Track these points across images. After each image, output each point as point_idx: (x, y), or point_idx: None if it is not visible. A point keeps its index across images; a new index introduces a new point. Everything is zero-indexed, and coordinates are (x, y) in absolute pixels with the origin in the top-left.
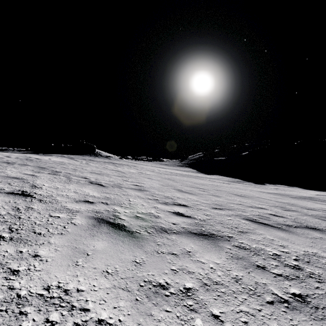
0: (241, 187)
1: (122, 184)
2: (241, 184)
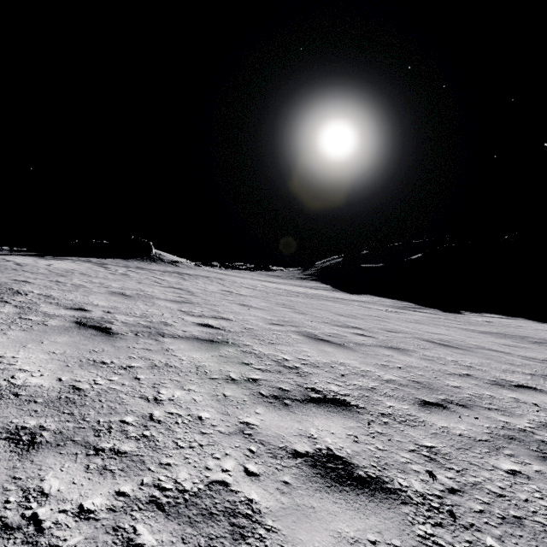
0: (423, 319)
1: (170, 325)
2: (420, 313)
